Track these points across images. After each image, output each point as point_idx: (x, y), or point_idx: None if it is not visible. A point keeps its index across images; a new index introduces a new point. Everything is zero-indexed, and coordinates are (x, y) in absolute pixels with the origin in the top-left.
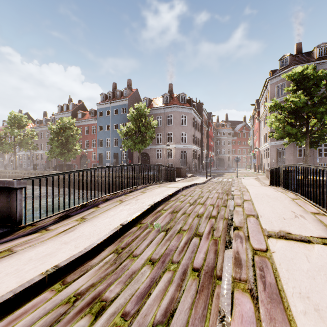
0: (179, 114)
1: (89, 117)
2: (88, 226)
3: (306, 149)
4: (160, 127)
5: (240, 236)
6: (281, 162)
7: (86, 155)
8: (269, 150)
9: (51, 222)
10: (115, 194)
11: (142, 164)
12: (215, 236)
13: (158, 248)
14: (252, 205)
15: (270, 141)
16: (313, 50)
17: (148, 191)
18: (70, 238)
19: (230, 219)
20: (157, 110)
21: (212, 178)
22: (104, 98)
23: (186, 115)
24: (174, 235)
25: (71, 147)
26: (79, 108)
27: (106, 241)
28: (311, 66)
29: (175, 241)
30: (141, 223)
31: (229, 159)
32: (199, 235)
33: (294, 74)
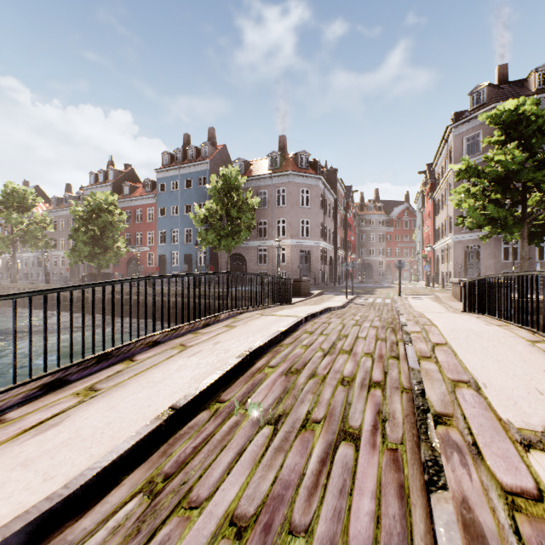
0: (297, 187)
1: (143, 193)
2: (96, 410)
3: (523, 246)
4: (265, 210)
5: (456, 445)
6: (473, 270)
7: (138, 257)
8: (451, 249)
9: (18, 399)
10: (175, 332)
11: (230, 273)
12: (391, 440)
13: (254, 478)
14: (455, 357)
15: (454, 233)
16: (529, 77)
17: (241, 325)
18: (43, 449)
19: (420, 395)
20: (259, 181)
21: (356, 297)
22: (169, 161)
23: (310, 189)
24: (293, 436)
25: (110, 244)
26: (127, 178)
27: (129, 457)
28: (531, 100)
29: (296, 454)
30: (219, 400)
31: (381, 265)
32: (352, 435)
33: (502, 114)
